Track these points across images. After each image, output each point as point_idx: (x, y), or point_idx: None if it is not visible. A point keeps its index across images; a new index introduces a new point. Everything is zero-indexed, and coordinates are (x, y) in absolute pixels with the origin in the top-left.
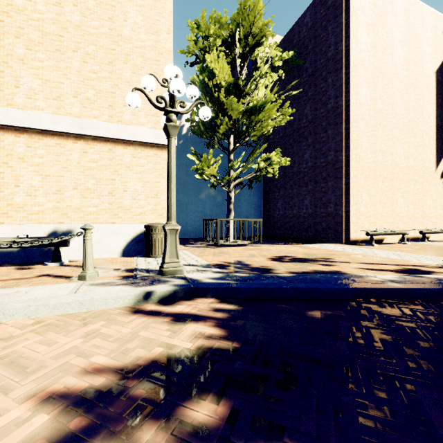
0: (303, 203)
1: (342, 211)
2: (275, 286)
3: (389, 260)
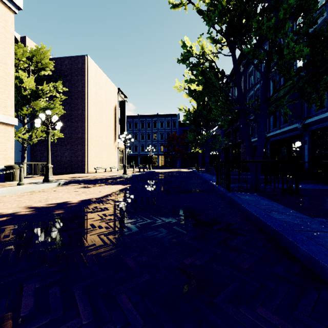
0: (64, 154)
1: (85, 159)
2: (88, 179)
3: (105, 175)
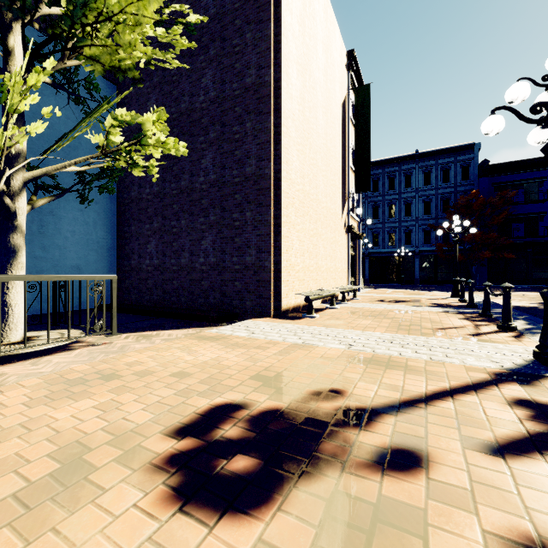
0: (200, 245)
1: (270, 262)
2: None
3: (421, 366)
